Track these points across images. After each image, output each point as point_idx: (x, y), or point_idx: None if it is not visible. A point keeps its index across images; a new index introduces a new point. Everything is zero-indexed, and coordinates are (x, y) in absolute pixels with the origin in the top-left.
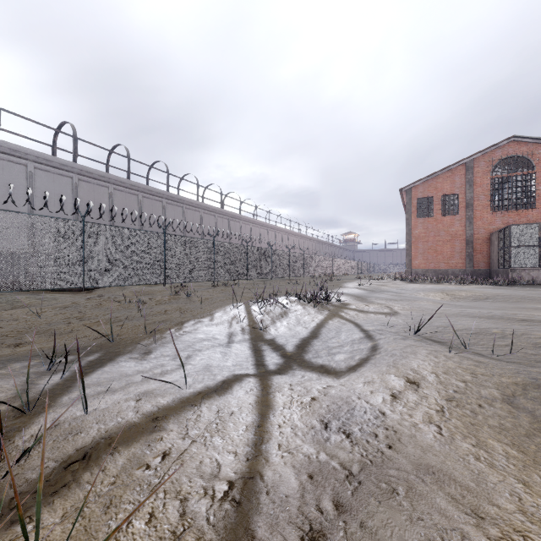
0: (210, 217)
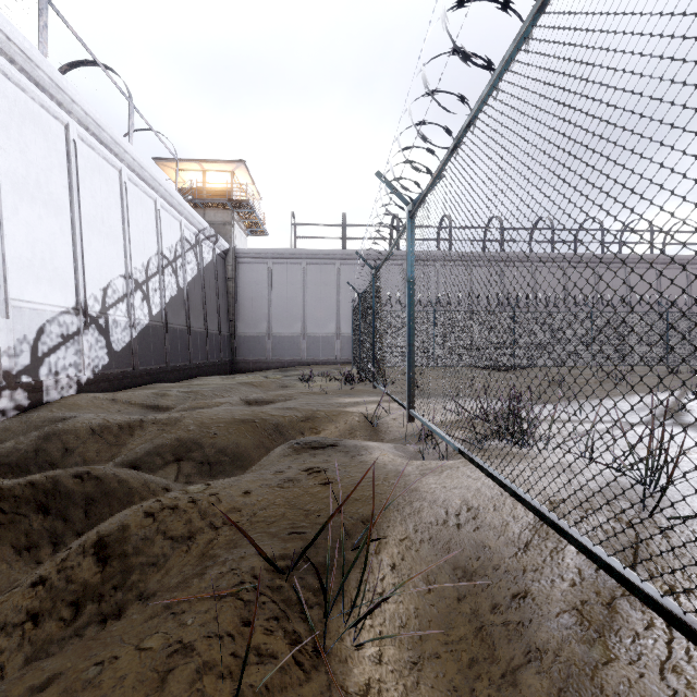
0: (674, 273)
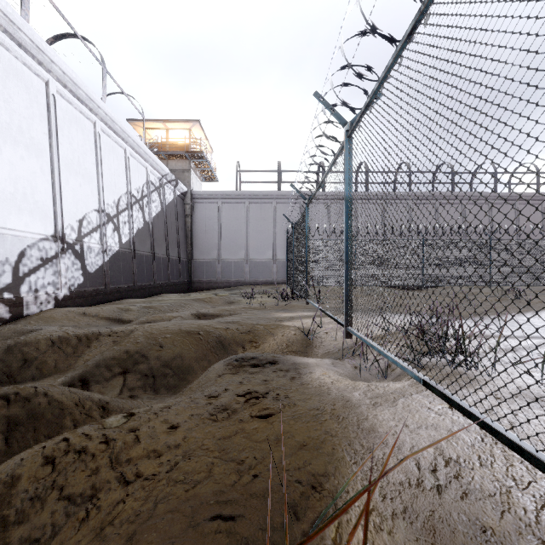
0: None
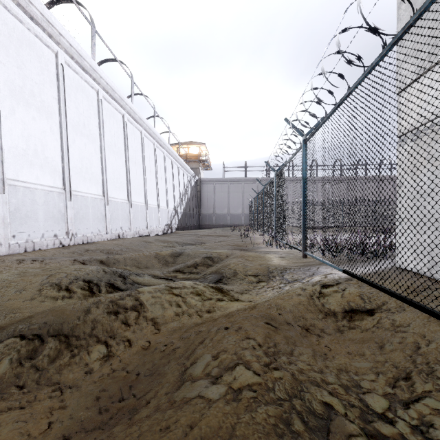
0: None
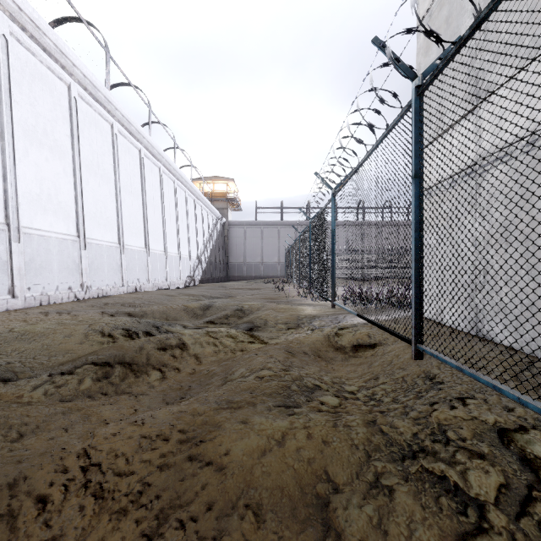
0: None
